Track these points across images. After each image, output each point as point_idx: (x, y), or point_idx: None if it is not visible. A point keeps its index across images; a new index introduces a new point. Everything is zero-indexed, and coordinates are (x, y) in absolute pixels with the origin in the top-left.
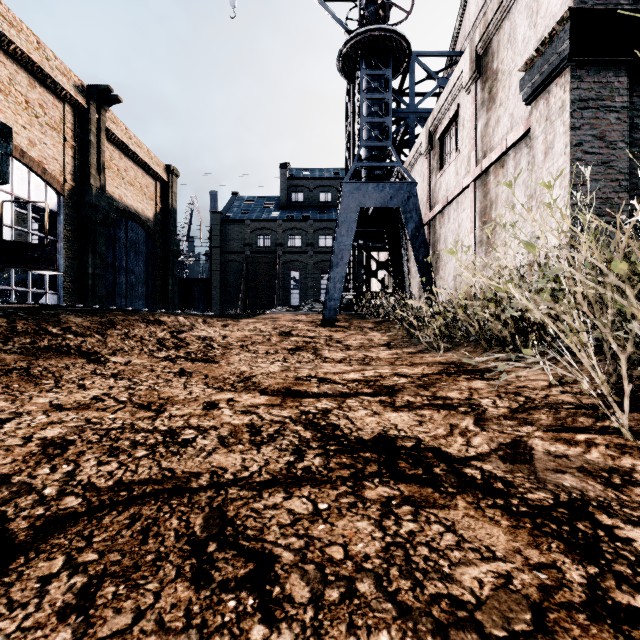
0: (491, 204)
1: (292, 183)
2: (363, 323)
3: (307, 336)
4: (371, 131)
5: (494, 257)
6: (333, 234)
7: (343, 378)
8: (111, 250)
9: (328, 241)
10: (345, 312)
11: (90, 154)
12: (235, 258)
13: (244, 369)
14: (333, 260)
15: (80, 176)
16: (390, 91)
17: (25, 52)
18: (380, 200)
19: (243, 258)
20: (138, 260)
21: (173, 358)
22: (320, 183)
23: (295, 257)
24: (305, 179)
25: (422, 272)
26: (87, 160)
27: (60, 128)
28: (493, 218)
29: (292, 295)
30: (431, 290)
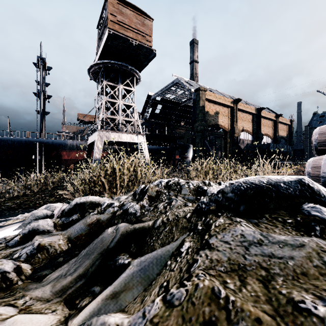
0: None
1: None
2: None
3: None
4: None
5: None
6: None
7: None
8: None
9: None
10: None
11: (276, 129)
12: None
13: None
14: None
15: (274, 134)
16: None
17: (269, 118)
18: None
19: None
20: None
21: None
22: None
23: None
24: None
25: None
26: (276, 130)
27: (271, 126)
28: None
29: None
30: None
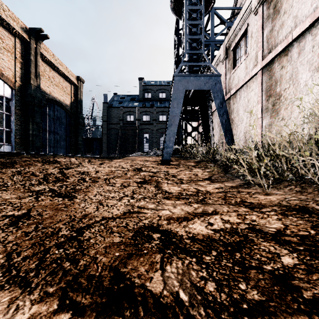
0: (276, 82)
1: (145, 88)
2: (187, 162)
3: (152, 171)
4: (191, 44)
5: (279, 118)
6: (166, 114)
7: (191, 234)
8: (44, 121)
9: (164, 118)
10: (174, 155)
11: (31, 66)
12: (115, 127)
13: (89, 210)
14: (168, 122)
15: (25, 79)
16: (203, 19)
17: None
18: (198, 85)
19: (119, 127)
20: (61, 127)
21: (43, 192)
22: (159, 88)
23: (146, 126)
24: (152, 86)
25: (225, 130)
26: (29, 70)
27: (12, 51)
28: (278, 91)
29: (145, 146)
30: (231, 141)
